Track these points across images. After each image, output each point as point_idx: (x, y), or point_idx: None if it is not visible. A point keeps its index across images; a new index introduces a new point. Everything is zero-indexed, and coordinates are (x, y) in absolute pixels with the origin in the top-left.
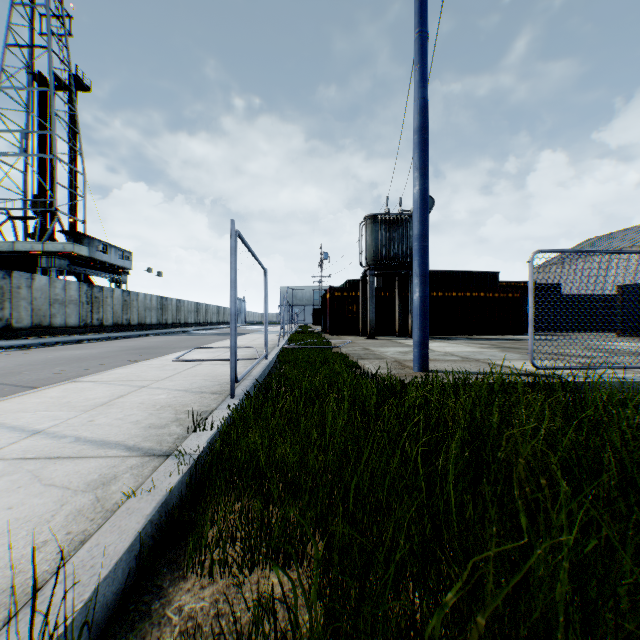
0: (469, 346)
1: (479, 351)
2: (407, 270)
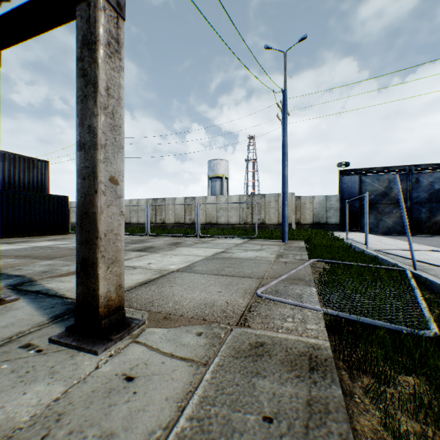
0: (157, 253)
1: (198, 247)
2: (10, 46)
